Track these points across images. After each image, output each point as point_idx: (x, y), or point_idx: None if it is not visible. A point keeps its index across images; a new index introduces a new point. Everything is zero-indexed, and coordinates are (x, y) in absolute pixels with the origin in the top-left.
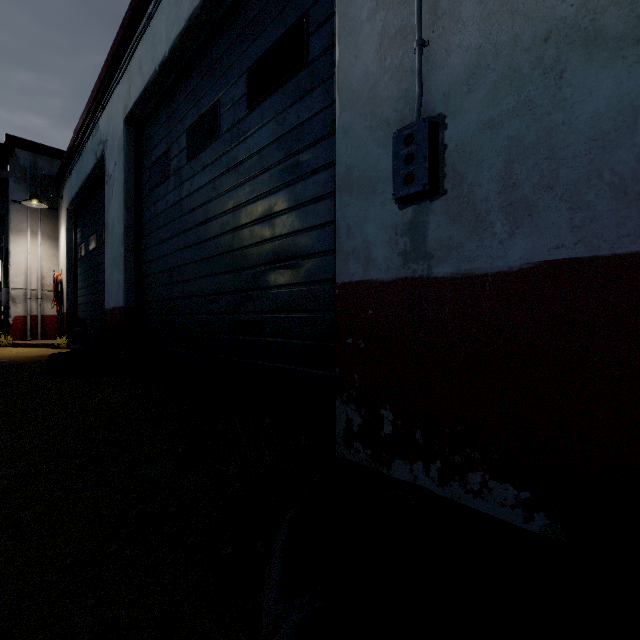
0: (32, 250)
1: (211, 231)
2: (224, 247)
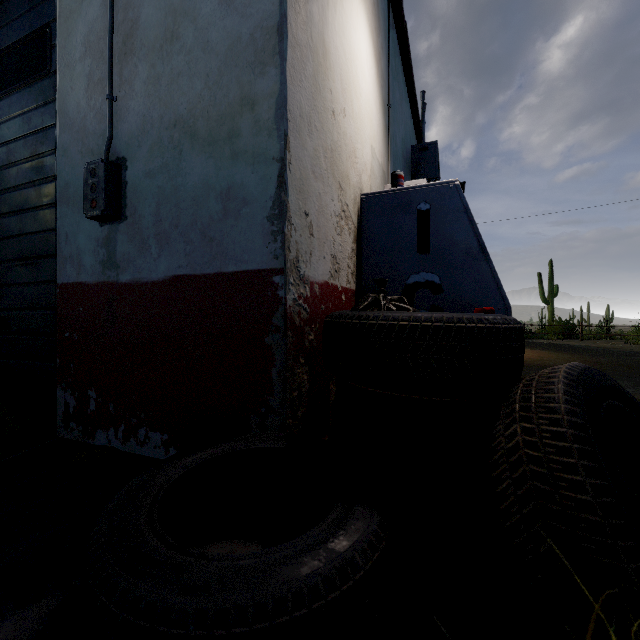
0: None
1: None
2: None
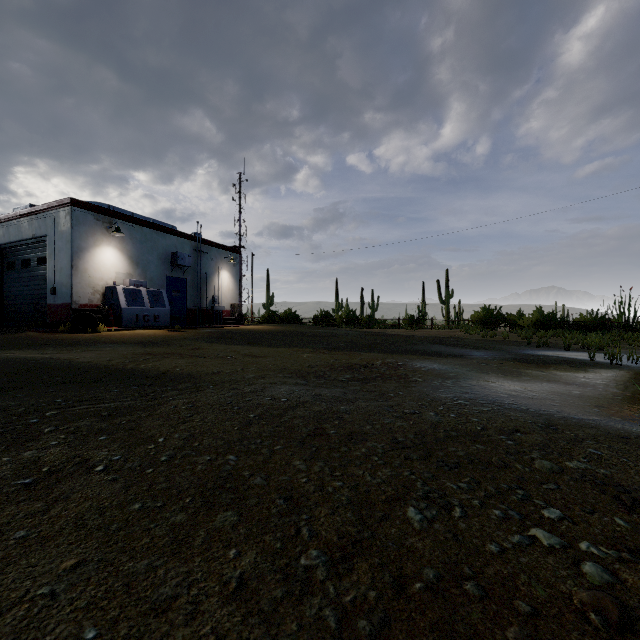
0: None
1: (29, 289)
2: (32, 293)
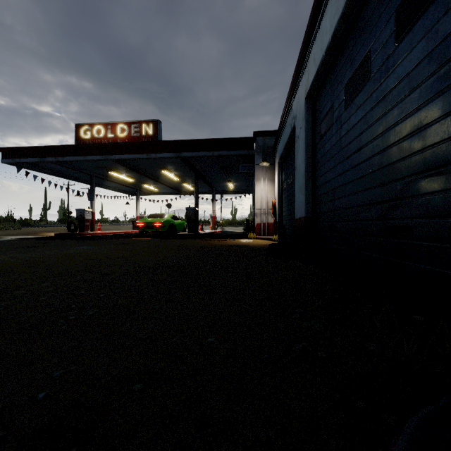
0: (263, 188)
1: (363, 156)
2: (374, 166)
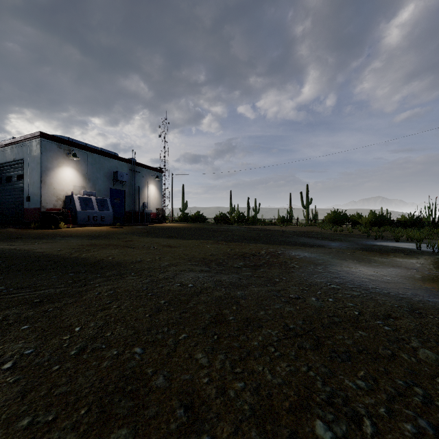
0: None
1: (11, 197)
2: (13, 200)
